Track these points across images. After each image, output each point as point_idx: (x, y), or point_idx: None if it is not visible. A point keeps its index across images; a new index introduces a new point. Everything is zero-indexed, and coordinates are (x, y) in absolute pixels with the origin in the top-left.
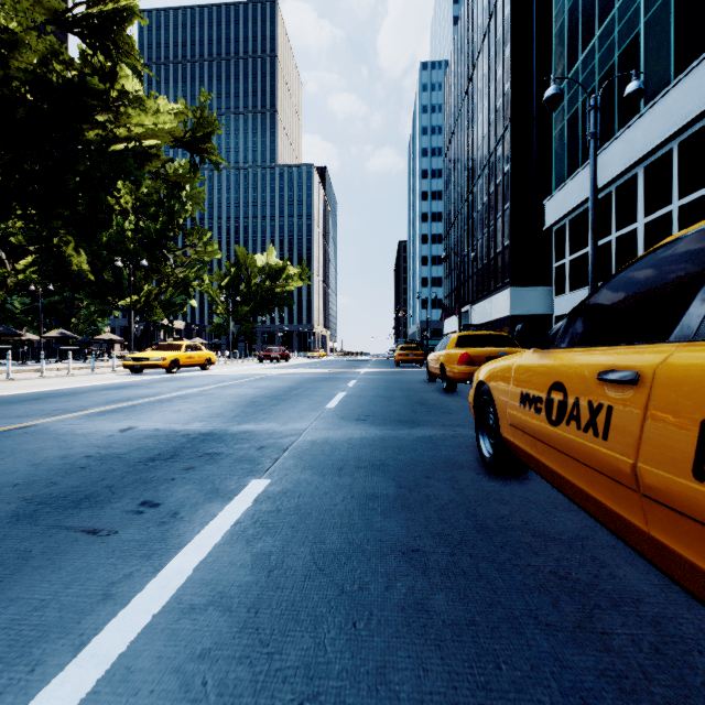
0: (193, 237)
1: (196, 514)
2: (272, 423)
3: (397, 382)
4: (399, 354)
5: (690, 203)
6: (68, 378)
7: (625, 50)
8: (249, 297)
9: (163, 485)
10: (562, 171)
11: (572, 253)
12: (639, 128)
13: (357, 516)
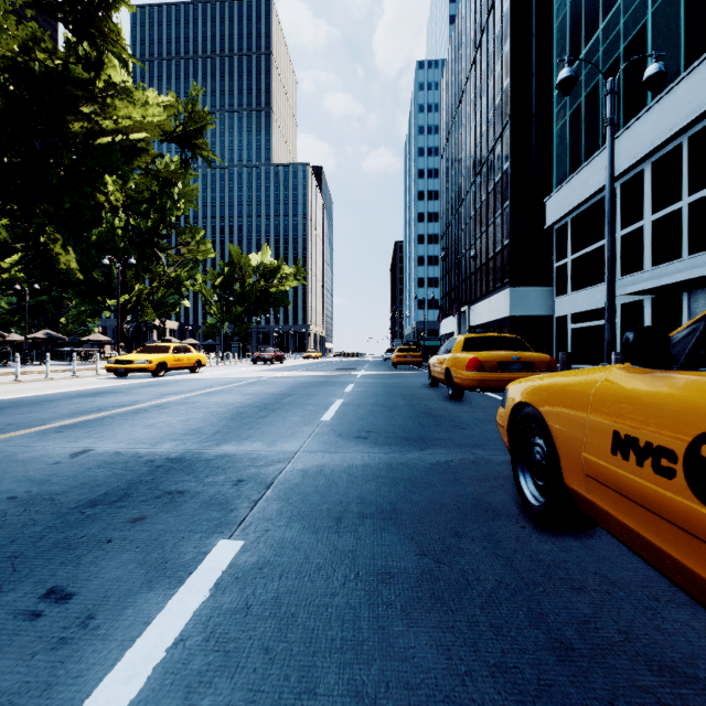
0: (185, 235)
1: (120, 620)
2: (257, 443)
3: (397, 387)
4: (397, 355)
5: (701, 199)
6: (45, 382)
7: (631, 41)
8: (243, 297)
9: (91, 552)
10: (564, 168)
11: (574, 253)
12: (647, 122)
13: (366, 620)
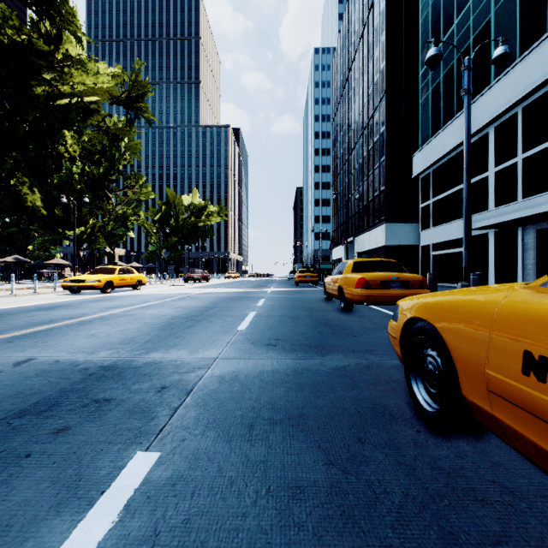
0: (131, 180)
1: None
2: (182, 351)
3: (299, 301)
4: (298, 276)
5: (532, 155)
6: (10, 298)
7: (478, 34)
8: (177, 230)
9: (7, 470)
10: (427, 131)
11: (435, 196)
12: (490, 95)
13: None
